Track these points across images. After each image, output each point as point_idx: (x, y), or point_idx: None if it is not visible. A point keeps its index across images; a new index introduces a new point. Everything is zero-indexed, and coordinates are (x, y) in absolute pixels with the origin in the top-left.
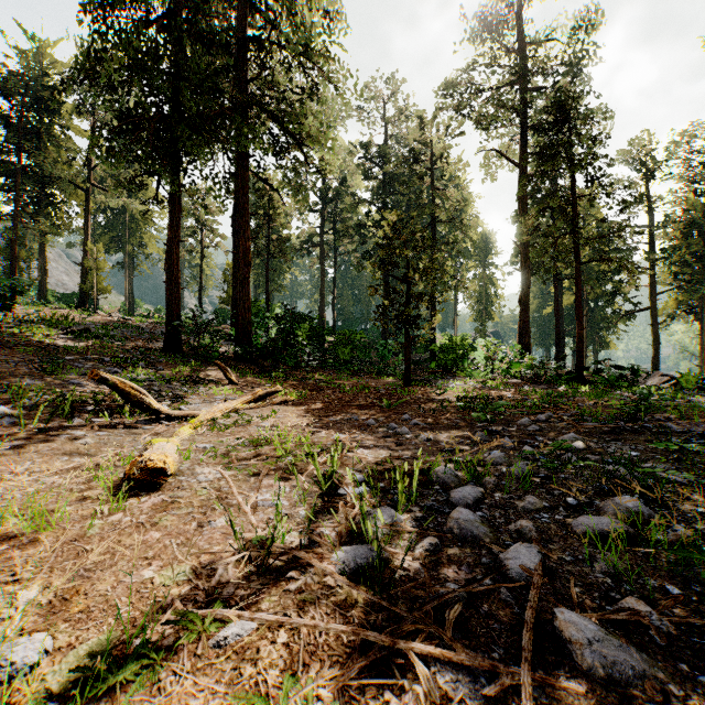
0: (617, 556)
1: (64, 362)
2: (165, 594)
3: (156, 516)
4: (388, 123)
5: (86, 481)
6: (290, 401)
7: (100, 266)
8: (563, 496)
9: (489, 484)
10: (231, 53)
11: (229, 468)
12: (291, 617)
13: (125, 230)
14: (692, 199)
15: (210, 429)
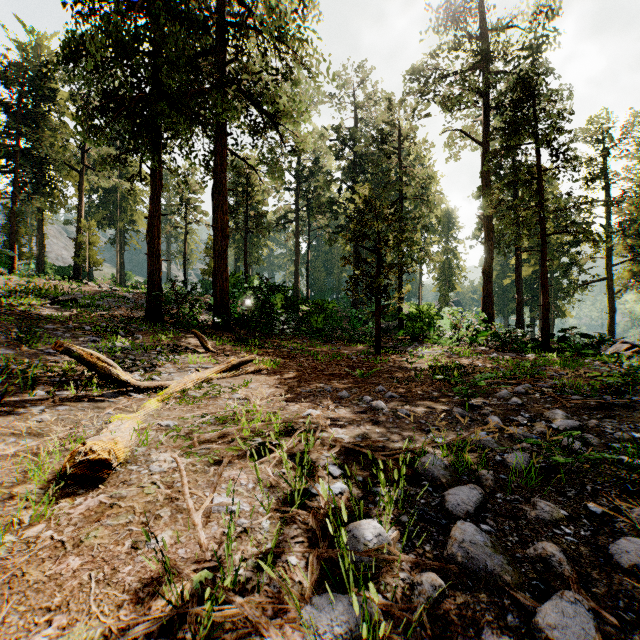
0: None
1: (44, 331)
2: None
3: (83, 531)
4: (358, 107)
5: None
6: (263, 370)
7: (93, 240)
8: (580, 498)
9: (487, 479)
10: (210, 36)
11: (188, 454)
12: None
13: (116, 208)
14: None
15: (179, 401)
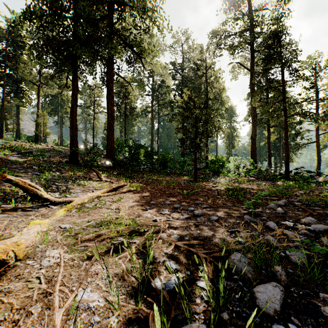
0: None
1: (9, 169)
2: None
3: None
4: (184, 51)
5: None
6: (131, 191)
7: (45, 122)
8: None
9: (281, 275)
10: (104, 10)
11: (71, 251)
12: None
13: (58, 105)
14: None
15: (78, 210)
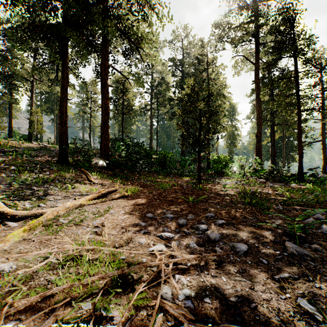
0: None
1: None
2: None
3: None
4: (184, 47)
5: None
6: (125, 196)
7: (39, 119)
8: None
9: None
10: None
11: None
12: None
13: (54, 103)
14: None
15: (45, 230)
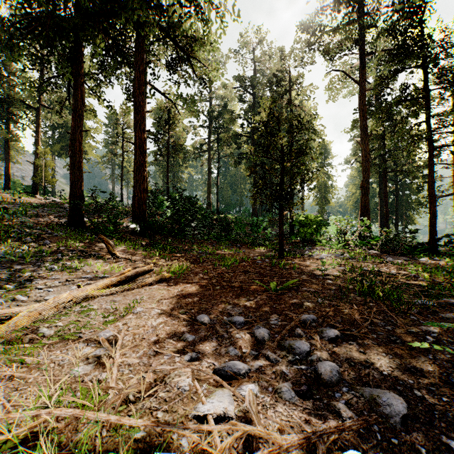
0: None
1: None
2: None
3: None
4: (256, 60)
5: None
6: (165, 279)
7: (48, 164)
8: None
9: None
10: None
11: None
12: None
13: None
14: None
15: (3, 352)
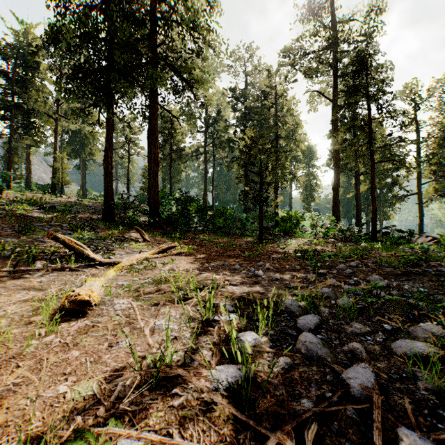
0: (436, 376)
1: (35, 227)
2: (72, 408)
3: (78, 337)
4: (247, 75)
5: (27, 311)
6: (183, 253)
7: (64, 167)
8: (379, 322)
9: (324, 312)
10: (146, 27)
11: (137, 300)
12: (173, 434)
13: (80, 145)
14: (444, 123)
15: (128, 271)
